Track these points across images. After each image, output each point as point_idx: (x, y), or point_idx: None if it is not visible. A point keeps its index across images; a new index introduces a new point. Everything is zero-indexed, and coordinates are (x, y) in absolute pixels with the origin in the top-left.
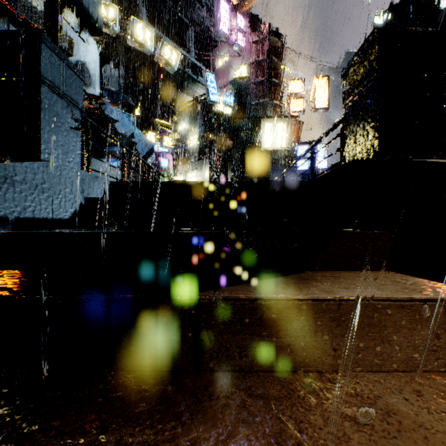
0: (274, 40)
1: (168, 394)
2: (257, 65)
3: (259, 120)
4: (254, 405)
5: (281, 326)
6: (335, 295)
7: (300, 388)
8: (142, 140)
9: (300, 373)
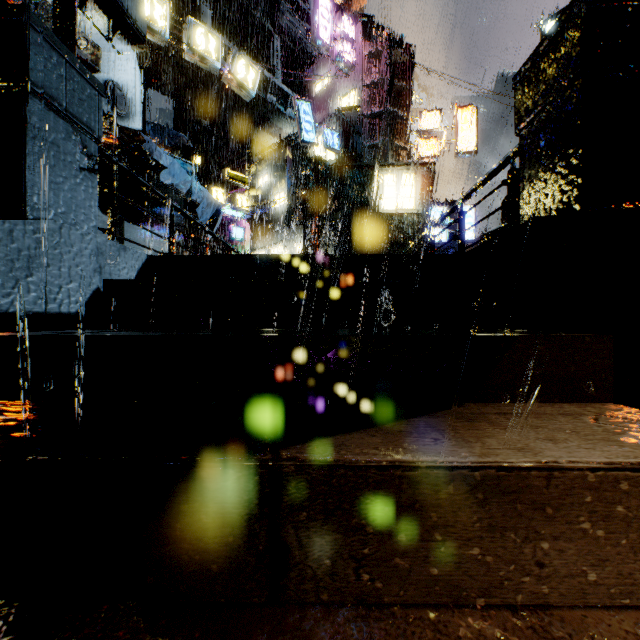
0: (397, 53)
1: None
2: (372, 89)
3: (376, 170)
4: None
5: (436, 518)
6: (538, 456)
7: None
8: (203, 197)
9: (473, 612)
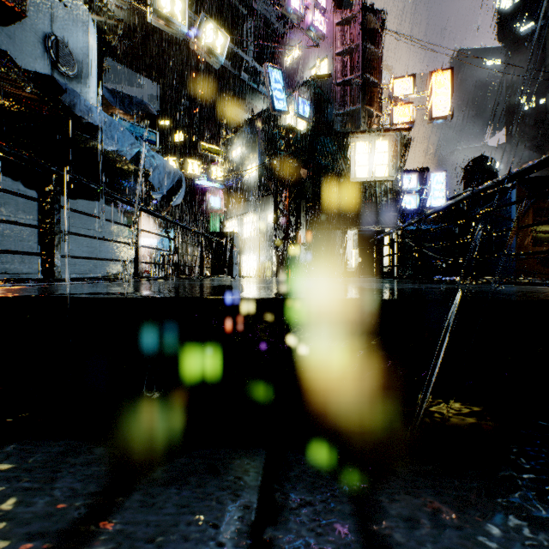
0: (369, 19)
1: None
2: (343, 57)
3: (347, 138)
4: None
5: None
6: None
7: None
8: (157, 166)
9: None
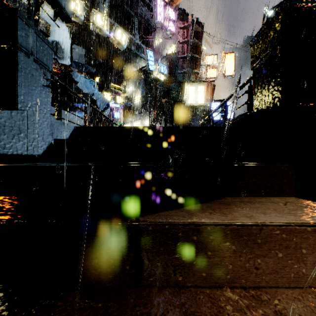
0: (195, 27)
1: (111, 312)
2: (183, 44)
3: (185, 84)
4: None
5: (210, 248)
6: (256, 220)
7: (229, 305)
8: (100, 98)
9: (226, 289)
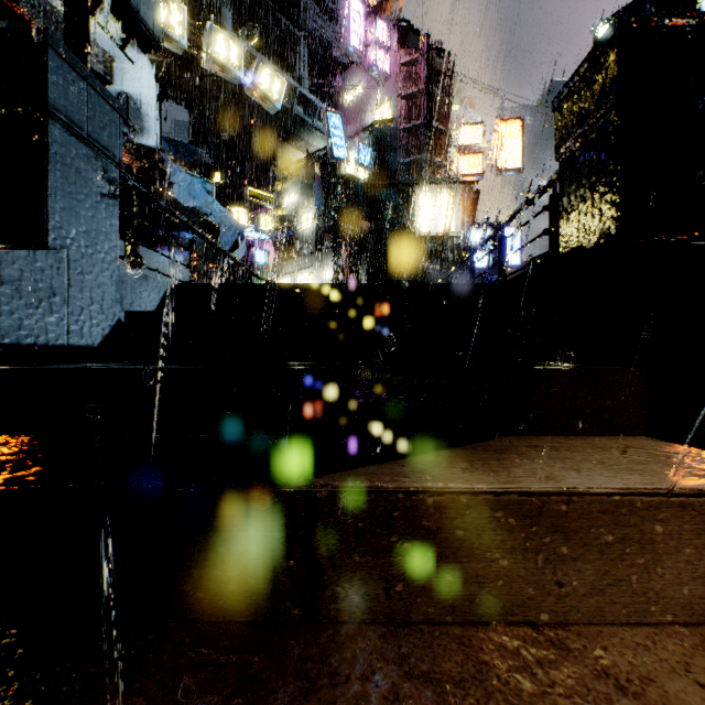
0: (435, 61)
1: (256, 672)
2: (409, 100)
3: (412, 189)
4: (416, 698)
5: (461, 541)
6: (559, 483)
7: (500, 659)
8: (224, 219)
9: (496, 628)
